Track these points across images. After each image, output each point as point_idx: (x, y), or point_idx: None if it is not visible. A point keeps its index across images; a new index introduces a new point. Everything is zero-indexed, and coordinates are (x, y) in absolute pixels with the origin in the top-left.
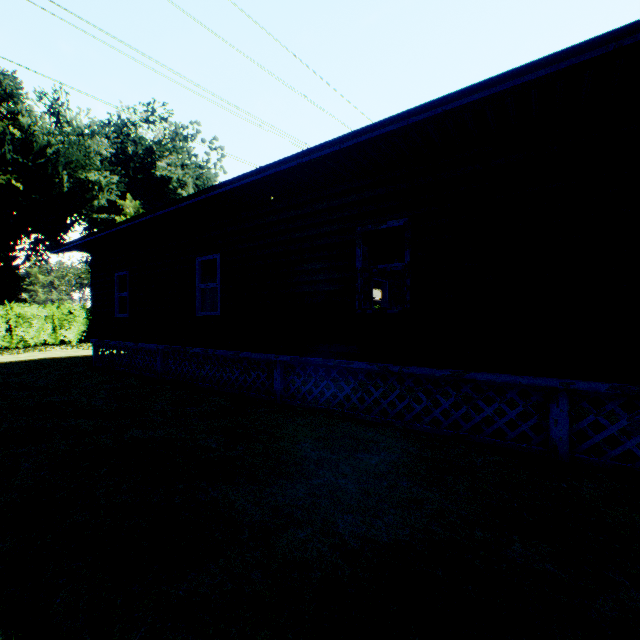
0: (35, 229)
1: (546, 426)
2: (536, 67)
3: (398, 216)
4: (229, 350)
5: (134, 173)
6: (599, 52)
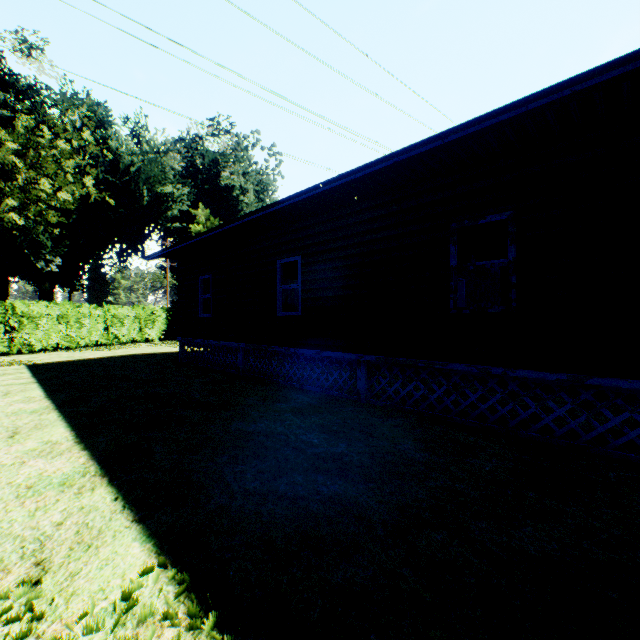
0: (120, 239)
1: None
2: None
3: (500, 209)
4: (310, 349)
5: (201, 184)
6: None
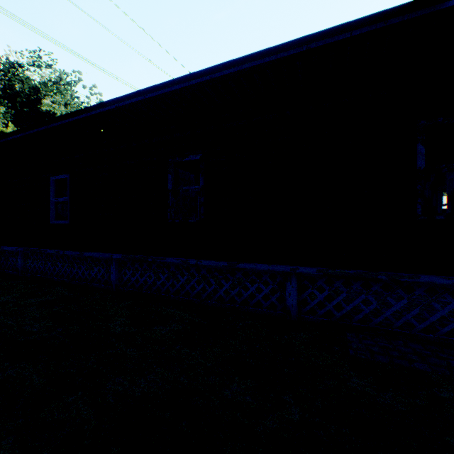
0: None
1: (285, 297)
2: (264, 55)
3: (196, 152)
4: (76, 251)
5: (21, 106)
6: (298, 50)
